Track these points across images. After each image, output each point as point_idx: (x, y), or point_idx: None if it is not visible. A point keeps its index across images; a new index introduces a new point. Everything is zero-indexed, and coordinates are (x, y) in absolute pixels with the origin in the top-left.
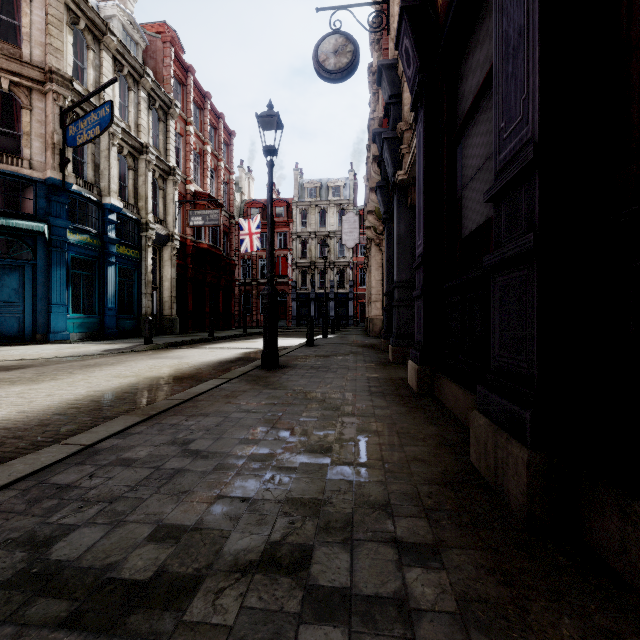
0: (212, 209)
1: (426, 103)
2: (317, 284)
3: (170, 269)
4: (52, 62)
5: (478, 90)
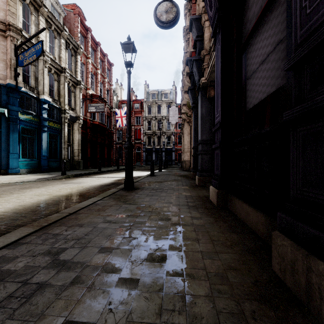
0: (100, 103)
1: (222, 30)
2: (156, 143)
3: (78, 135)
4: (10, 20)
5: (262, 9)
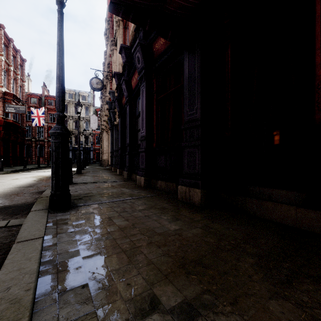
0: (21, 105)
1: (121, 117)
2: (73, 142)
3: None
4: None
5: None
